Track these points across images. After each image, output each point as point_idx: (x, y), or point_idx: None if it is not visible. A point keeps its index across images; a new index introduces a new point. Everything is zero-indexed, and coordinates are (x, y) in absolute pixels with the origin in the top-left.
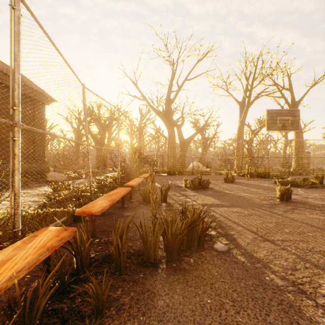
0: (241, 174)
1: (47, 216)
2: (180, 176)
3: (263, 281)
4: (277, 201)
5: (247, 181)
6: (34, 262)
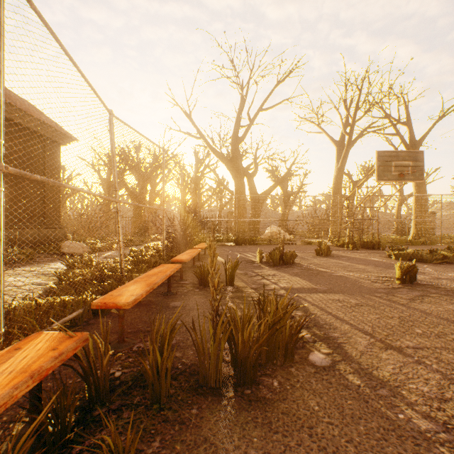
0: (340, 244)
1: (52, 308)
2: (252, 247)
3: (395, 421)
4: (396, 283)
5: (348, 253)
6: (2, 404)
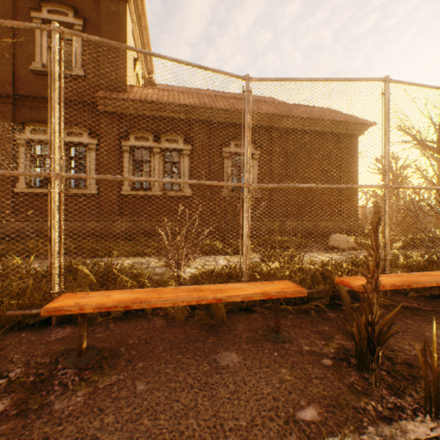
0: None
1: None
2: None
3: None
4: None
5: None
6: None
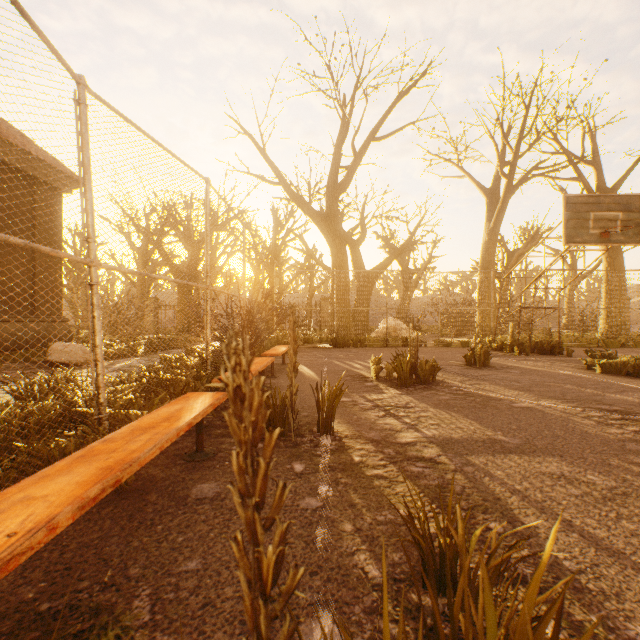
0: (497, 346)
1: None
2: (359, 351)
3: None
4: None
5: (516, 361)
6: None
